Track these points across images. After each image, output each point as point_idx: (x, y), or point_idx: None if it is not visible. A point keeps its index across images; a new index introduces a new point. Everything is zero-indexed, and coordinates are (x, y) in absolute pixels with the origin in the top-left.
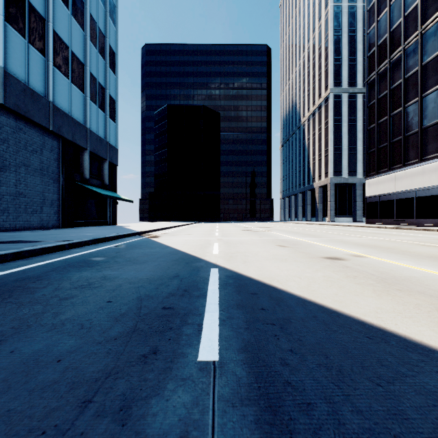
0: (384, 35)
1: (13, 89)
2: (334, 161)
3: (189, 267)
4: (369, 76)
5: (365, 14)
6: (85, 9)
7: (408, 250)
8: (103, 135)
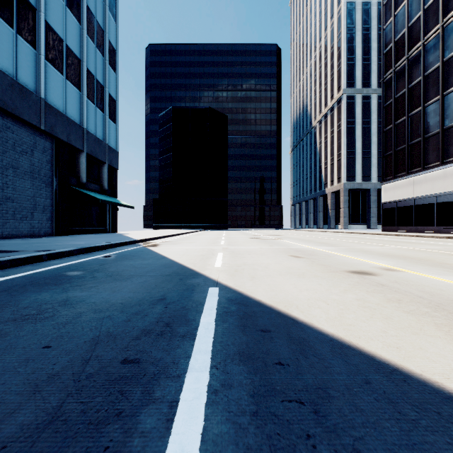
0: (401, 31)
1: None
2: (347, 165)
3: (182, 286)
4: (386, 74)
5: (379, 11)
6: (81, 1)
7: (445, 261)
8: (102, 136)
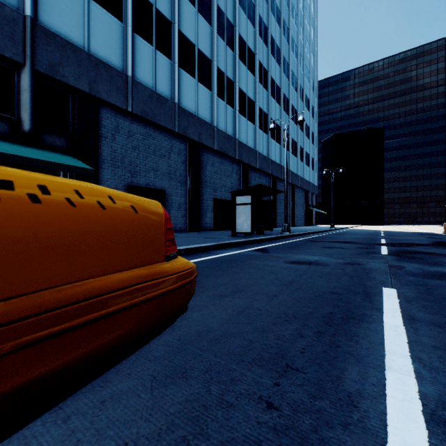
0: None
1: (300, 180)
2: None
3: (376, 230)
4: None
5: None
6: (309, 130)
7: None
8: (313, 182)
